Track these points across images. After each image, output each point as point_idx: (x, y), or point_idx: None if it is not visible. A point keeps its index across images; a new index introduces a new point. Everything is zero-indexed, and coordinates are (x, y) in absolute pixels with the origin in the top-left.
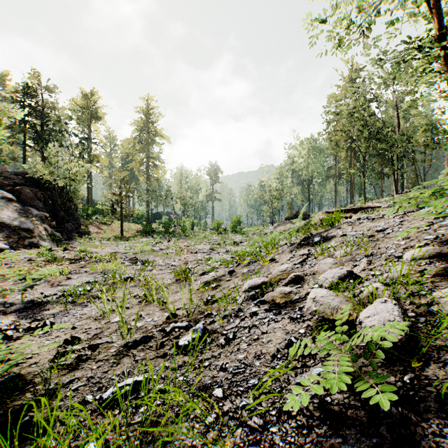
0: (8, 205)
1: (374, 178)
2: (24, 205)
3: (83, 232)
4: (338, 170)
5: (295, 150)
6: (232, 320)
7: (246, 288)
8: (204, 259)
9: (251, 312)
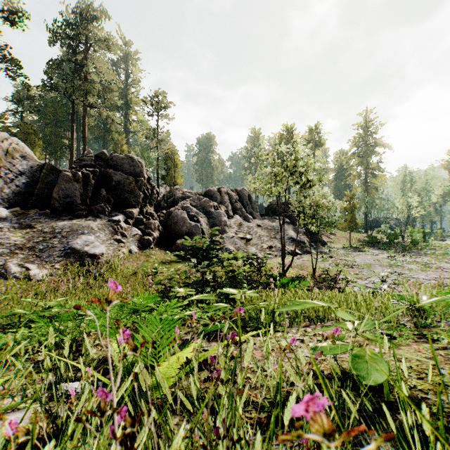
0: (289, 226)
1: None
2: (292, 225)
3: (322, 242)
4: None
5: None
6: None
7: None
8: None
9: None
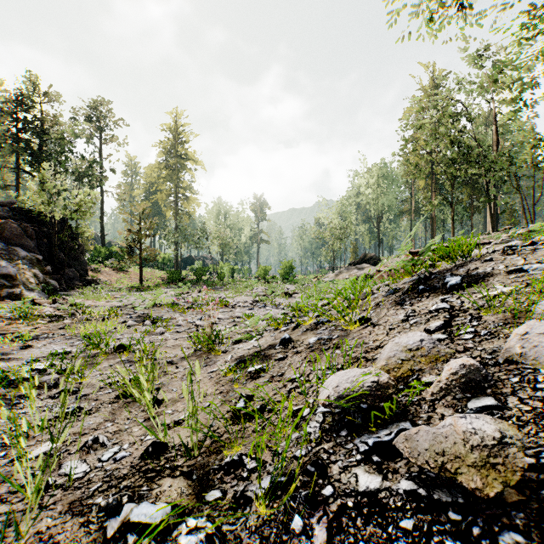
0: None
1: (462, 212)
2: (9, 244)
3: (90, 280)
4: (415, 204)
5: (362, 178)
6: (298, 519)
7: (329, 396)
8: (243, 316)
9: (359, 492)
